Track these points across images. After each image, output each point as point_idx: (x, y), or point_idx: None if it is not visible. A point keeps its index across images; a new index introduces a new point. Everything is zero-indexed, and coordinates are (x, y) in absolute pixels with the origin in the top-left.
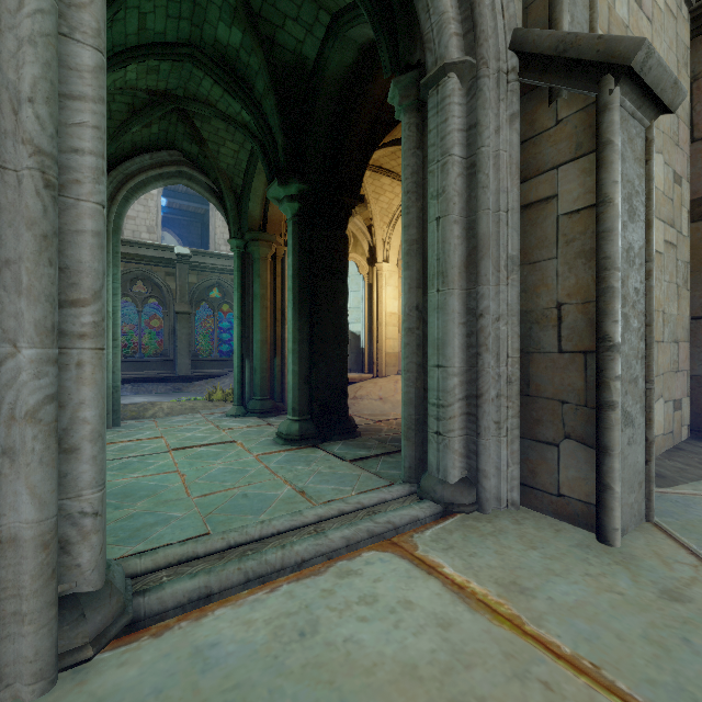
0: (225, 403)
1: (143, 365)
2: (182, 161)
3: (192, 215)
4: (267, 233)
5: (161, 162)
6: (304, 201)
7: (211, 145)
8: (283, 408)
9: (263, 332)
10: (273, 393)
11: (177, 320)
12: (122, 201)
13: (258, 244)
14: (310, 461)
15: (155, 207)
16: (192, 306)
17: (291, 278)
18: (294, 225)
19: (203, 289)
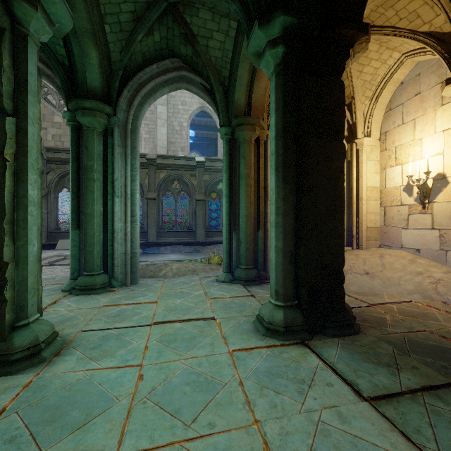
0: (220, 266)
1: (177, 234)
2: (181, 67)
3: (209, 140)
4: (250, 116)
5: (166, 70)
6: (289, 43)
7: (200, 40)
8: (265, 277)
9: (247, 208)
10: (256, 262)
11: (196, 205)
12: (138, 106)
13: (242, 128)
14: (302, 381)
15: (185, 135)
16: (206, 195)
17: (273, 139)
18: (277, 77)
19: (213, 183)
